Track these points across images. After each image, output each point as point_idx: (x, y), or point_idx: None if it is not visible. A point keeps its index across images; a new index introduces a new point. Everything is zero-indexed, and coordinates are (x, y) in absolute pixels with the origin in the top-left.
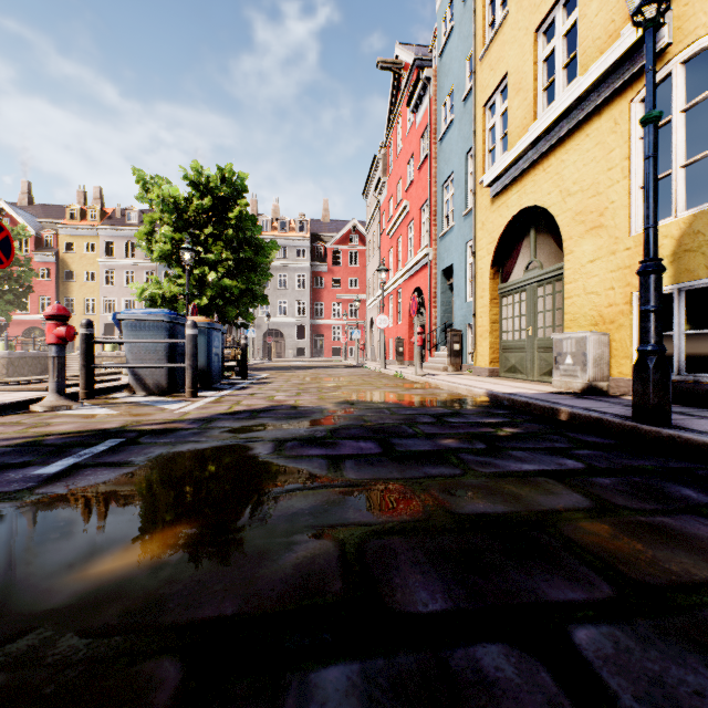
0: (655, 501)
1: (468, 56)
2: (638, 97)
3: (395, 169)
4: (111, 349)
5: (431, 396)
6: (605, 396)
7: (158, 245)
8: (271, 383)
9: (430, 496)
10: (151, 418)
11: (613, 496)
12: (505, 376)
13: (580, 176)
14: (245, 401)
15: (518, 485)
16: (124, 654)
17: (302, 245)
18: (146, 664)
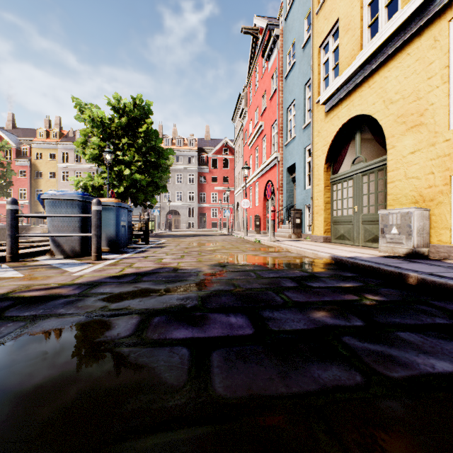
0: None
1: (306, 16)
2: None
3: (253, 101)
4: None
5: (286, 259)
6: (430, 260)
7: (89, 150)
8: (165, 247)
9: None
10: (43, 282)
11: None
12: (335, 242)
13: (401, 87)
14: (137, 263)
15: None
16: None
17: (192, 154)
18: None
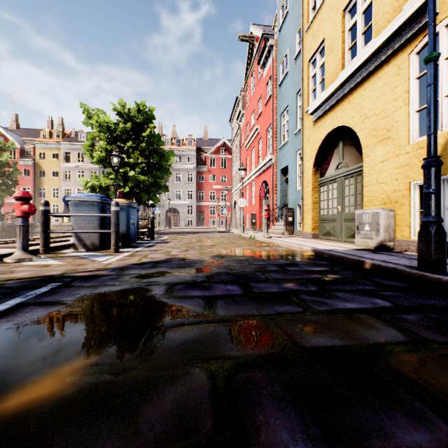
0: None
1: (298, 30)
2: (415, 51)
3: (250, 105)
4: (68, 220)
5: (275, 251)
6: (392, 252)
7: (97, 153)
8: (169, 242)
9: (281, 330)
10: (84, 267)
11: (420, 330)
12: (322, 238)
13: (374, 105)
14: (150, 255)
15: (346, 320)
16: None
17: (190, 154)
18: None
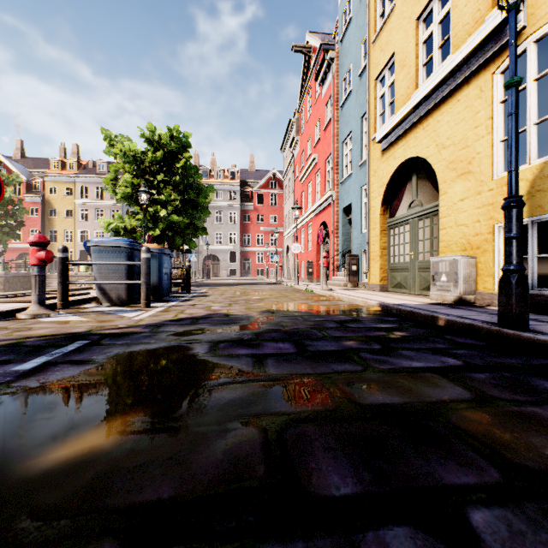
0: (524, 393)
1: (363, 41)
2: (499, 70)
3: (306, 130)
4: (85, 269)
5: (335, 306)
6: (473, 306)
7: (121, 188)
8: (209, 296)
9: (338, 388)
10: (112, 324)
11: (489, 388)
12: (392, 291)
13: (452, 133)
14: (187, 310)
15: (409, 379)
16: (69, 537)
17: (234, 189)
18: (88, 547)
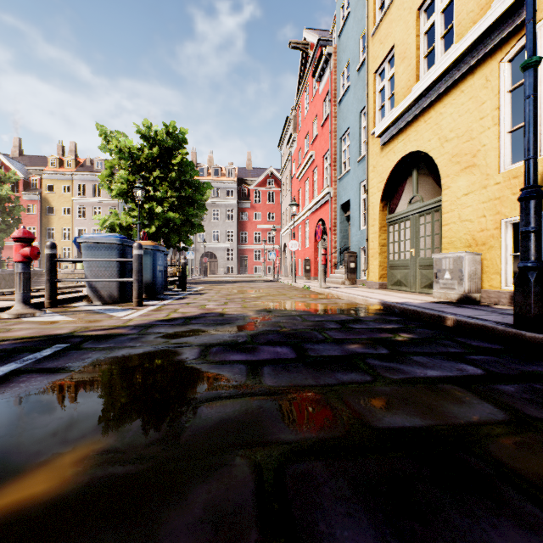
0: None
1: (361, 35)
2: (507, 58)
3: (303, 127)
4: (81, 267)
5: (335, 305)
6: (479, 305)
7: (116, 185)
8: (205, 294)
9: (346, 406)
10: (98, 324)
11: (523, 405)
12: (391, 289)
13: (456, 125)
14: (181, 309)
15: (428, 393)
16: None
17: (231, 187)
18: None
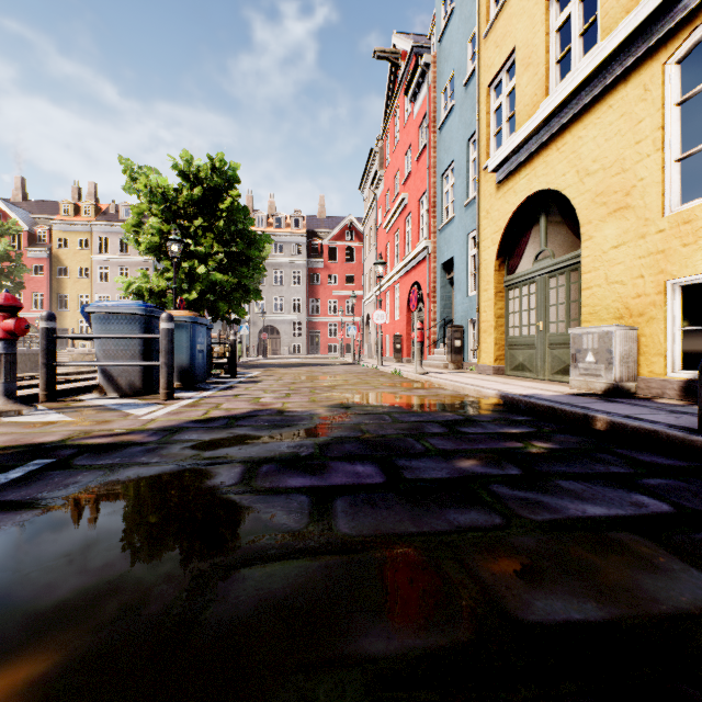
0: None
1: (470, 38)
2: (674, 58)
3: (392, 162)
4: None
5: (436, 398)
6: (636, 399)
7: (146, 237)
8: (261, 382)
9: (468, 575)
10: (105, 428)
11: None
12: (511, 375)
13: (601, 153)
14: (225, 403)
15: (595, 548)
16: None
17: (298, 241)
18: None
